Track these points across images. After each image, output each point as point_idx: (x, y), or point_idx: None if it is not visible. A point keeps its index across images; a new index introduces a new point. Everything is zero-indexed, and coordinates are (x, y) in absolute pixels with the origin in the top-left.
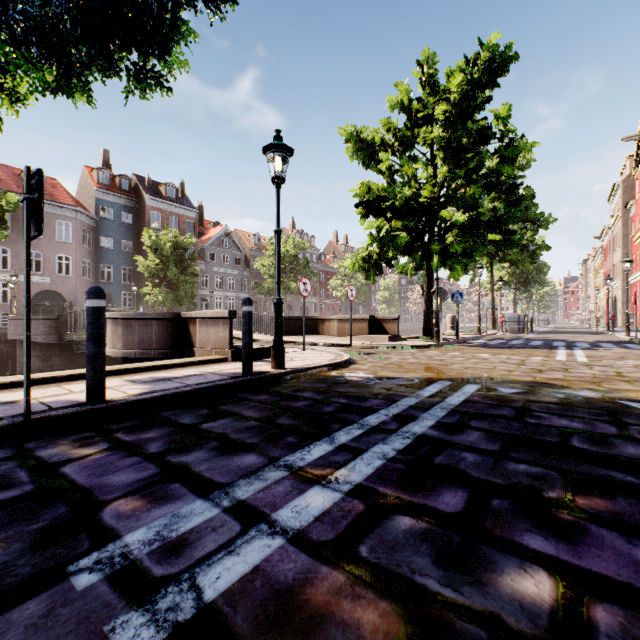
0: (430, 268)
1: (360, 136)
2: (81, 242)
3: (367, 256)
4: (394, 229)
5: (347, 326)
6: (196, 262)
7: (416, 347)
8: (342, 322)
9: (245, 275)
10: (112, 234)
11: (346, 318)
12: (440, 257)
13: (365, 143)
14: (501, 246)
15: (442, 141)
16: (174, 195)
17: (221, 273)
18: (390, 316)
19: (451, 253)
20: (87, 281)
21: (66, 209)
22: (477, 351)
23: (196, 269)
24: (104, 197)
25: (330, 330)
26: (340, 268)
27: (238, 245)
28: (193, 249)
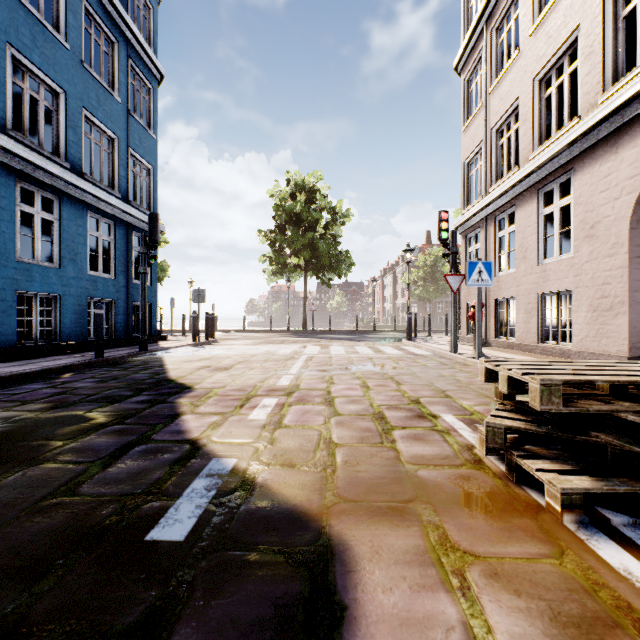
0: None
1: None
2: None
3: None
4: None
5: None
6: None
7: None
8: None
9: None
10: None
11: None
12: None
13: None
14: None
15: None
16: None
17: None
18: None
19: None
20: None
21: None
22: None
23: None
24: None
25: None
26: None
27: None
28: None
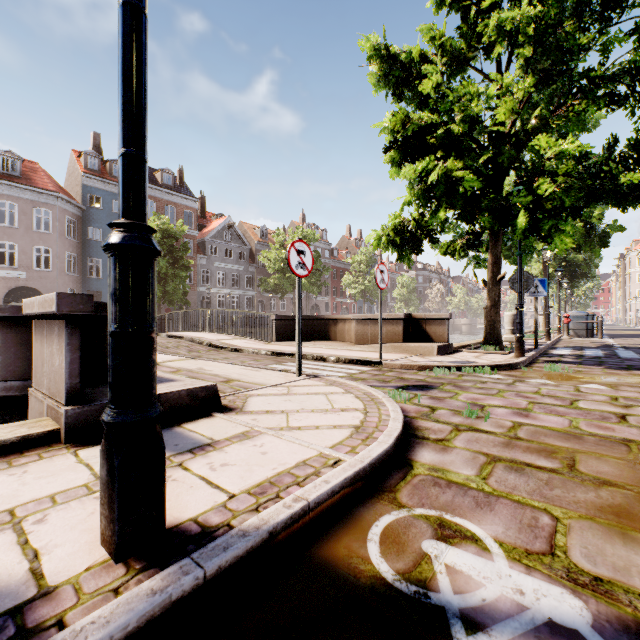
0: (497, 242)
1: (390, 50)
2: (63, 233)
3: (400, 226)
4: (451, 172)
5: (370, 329)
6: (195, 256)
7: (496, 367)
8: (363, 323)
9: (250, 271)
10: (101, 225)
11: (369, 318)
12: (528, 217)
13: (397, 60)
14: (622, 201)
15: (528, 31)
16: (171, 182)
17: (224, 269)
18: (436, 315)
19: (548, 209)
20: (71, 277)
21: (45, 195)
22: (624, 379)
23: (190, 262)
24: (92, 184)
25: (345, 334)
26: (354, 263)
27: (242, 238)
28: (192, 242)
